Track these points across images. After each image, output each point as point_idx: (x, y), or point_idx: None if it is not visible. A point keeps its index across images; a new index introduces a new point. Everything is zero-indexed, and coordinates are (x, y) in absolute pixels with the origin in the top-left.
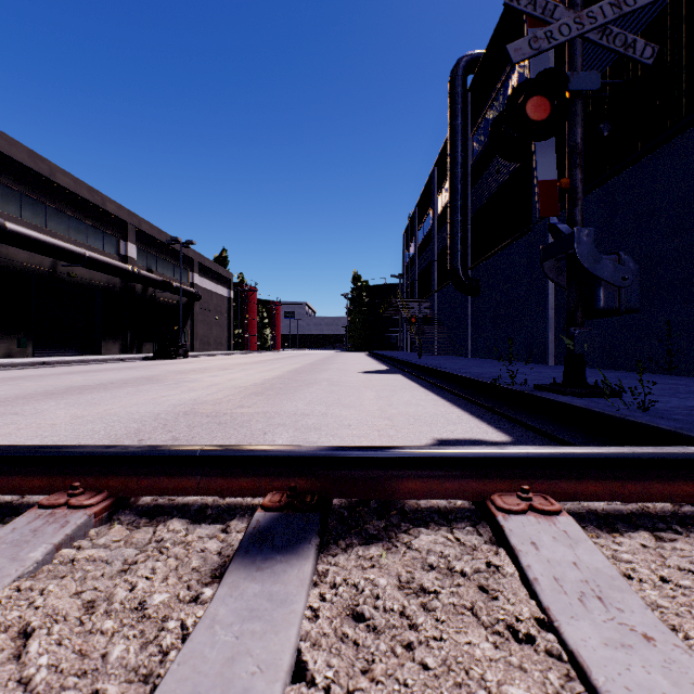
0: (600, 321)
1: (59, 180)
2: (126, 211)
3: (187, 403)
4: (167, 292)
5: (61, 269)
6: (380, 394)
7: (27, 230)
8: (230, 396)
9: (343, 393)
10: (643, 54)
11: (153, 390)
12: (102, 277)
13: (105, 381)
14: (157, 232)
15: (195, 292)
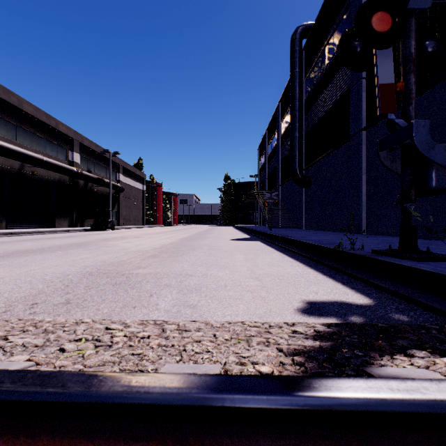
0: None
1: (25, 109)
2: (72, 131)
3: (96, 265)
4: (101, 186)
5: (26, 169)
6: (247, 256)
7: (1, 142)
8: (133, 258)
9: (219, 255)
10: None
11: (76, 254)
12: (56, 175)
13: (46, 246)
14: (94, 146)
15: (120, 186)
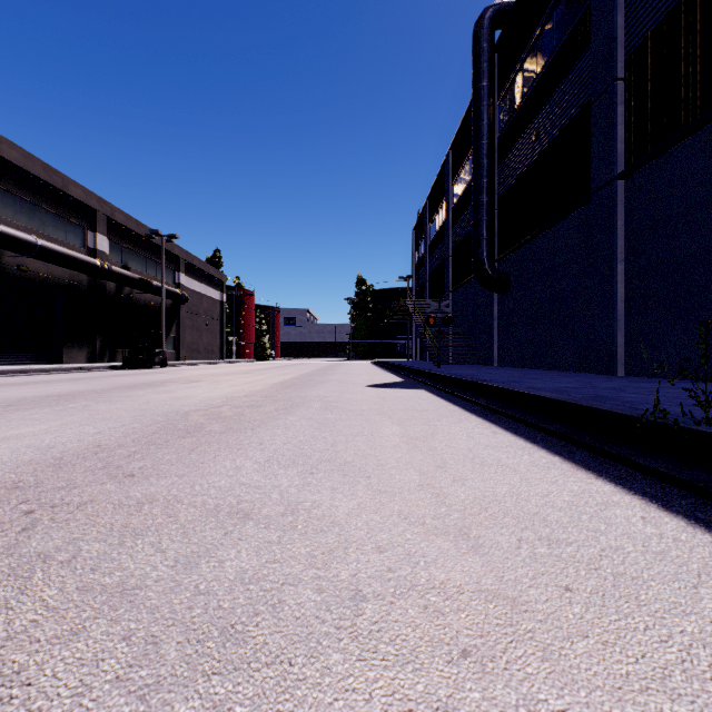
0: (709, 314)
1: (3, 153)
2: (95, 198)
3: (8, 463)
4: (146, 292)
5: (7, 260)
6: (408, 430)
7: None
8: (132, 437)
9: (342, 427)
10: None
11: (16, 422)
12: (64, 272)
13: None
14: (135, 224)
15: (181, 293)
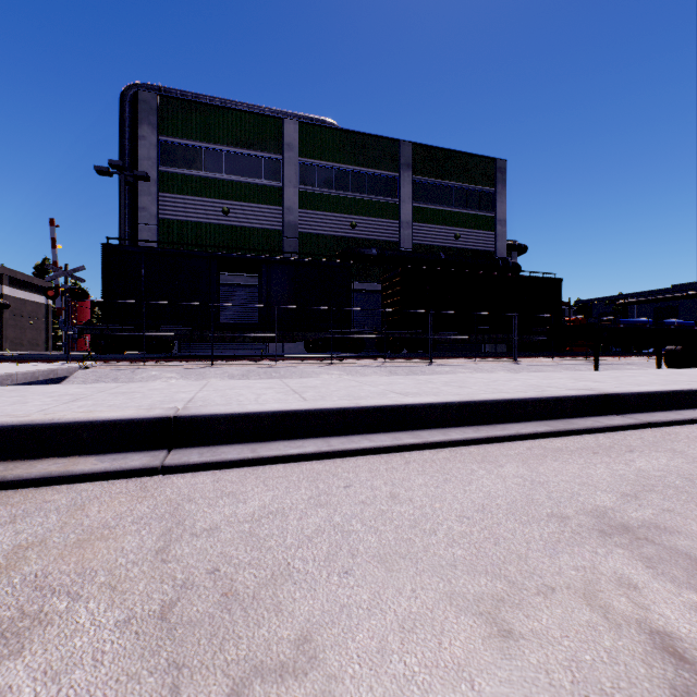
0: None
1: None
2: None
3: None
4: None
5: None
6: None
7: None
8: None
9: None
10: (82, 281)
11: None
12: None
13: None
14: None
15: (3, 302)
